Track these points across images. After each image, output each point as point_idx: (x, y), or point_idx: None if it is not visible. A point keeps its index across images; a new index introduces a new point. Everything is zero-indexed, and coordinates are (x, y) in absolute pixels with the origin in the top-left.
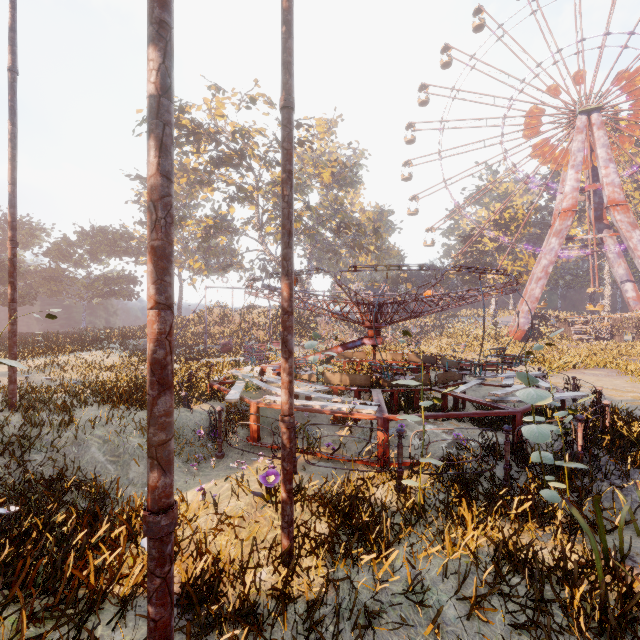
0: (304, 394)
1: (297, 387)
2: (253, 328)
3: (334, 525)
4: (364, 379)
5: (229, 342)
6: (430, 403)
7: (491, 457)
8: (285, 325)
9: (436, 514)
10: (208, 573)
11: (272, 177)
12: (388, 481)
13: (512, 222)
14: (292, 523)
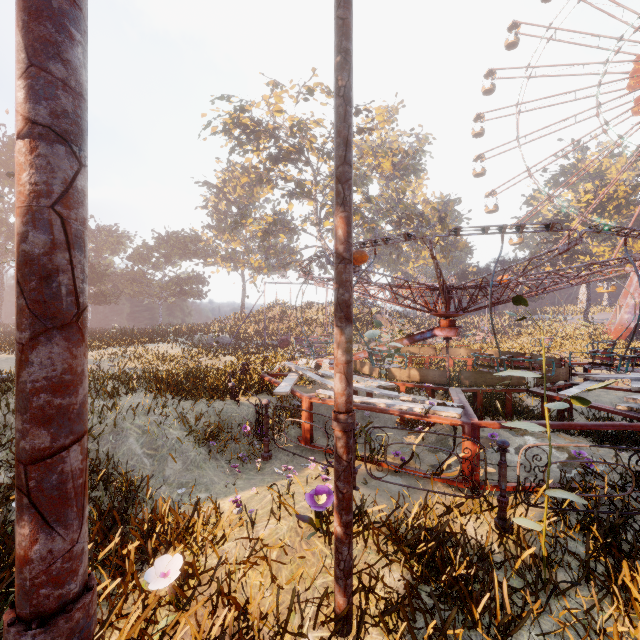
0: (365, 390)
1: (356, 382)
2: (311, 325)
3: (411, 575)
4: (438, 375)
5: (287, 338)
6: (564, 406)
7: (636, 489)
8: (340, 279)
9: (566, 572)
10: (232, 628)
11: (330, 170)
12: (482, 511)
13: (610, 201)
14: (350, 572)
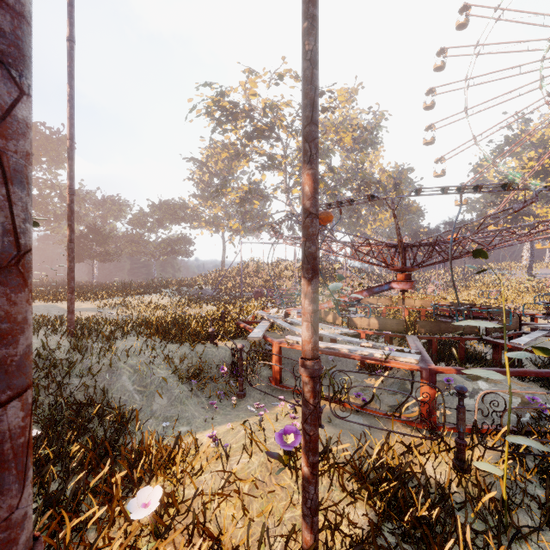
0: (329, 336)
1: (321, 329)
2: (281, 279)
3: (374, 512)
4: (396, 323)
5: (260, 290)
6: (526, 355)
7: None
8: (307, 232)
9: (525, 515)
10: None
11: (298, 145)
12: (439, 451)
13: None
14: (317, 510)
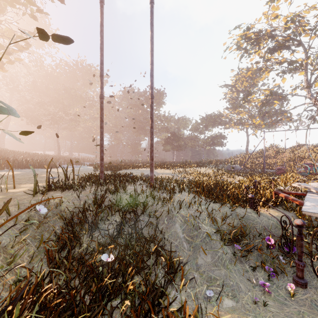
0: None
1: None
2: (302, 159)
3: None
4: None
5: (282, 167)
6: None
7: None
8: None
9: None
10: None
11: None
12: None
13: None
14: None
